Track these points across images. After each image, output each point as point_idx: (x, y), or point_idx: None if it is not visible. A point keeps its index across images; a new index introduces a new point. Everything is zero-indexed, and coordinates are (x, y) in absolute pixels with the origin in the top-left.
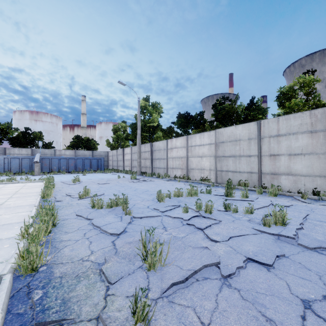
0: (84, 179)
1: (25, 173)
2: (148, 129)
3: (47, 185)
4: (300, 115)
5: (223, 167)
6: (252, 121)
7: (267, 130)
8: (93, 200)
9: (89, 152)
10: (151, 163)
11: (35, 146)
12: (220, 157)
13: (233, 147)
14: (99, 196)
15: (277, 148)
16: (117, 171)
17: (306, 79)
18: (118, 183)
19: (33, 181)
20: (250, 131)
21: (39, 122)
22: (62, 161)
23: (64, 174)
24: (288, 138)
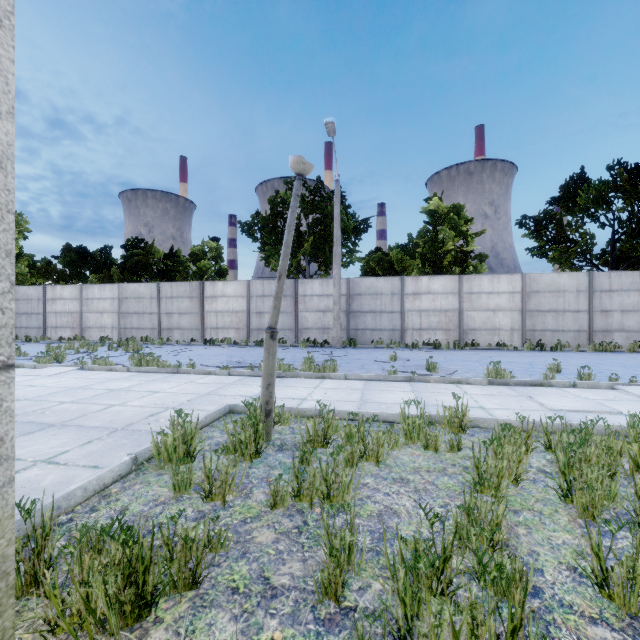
0: None
1: None
2: None
3: None
4: (185, 284)
5: (128, 324)
6: (171, 273)
7: (164, 291)
8: None
9: None
10: None
11: None
12: (124, 313)
13: (137, 305)
14: None
15: (171, 308)
16: None
17: (213, 245)
18: None
19: None
20: (152, 290)
21: None
22: None
23: None
24: (178, 301)
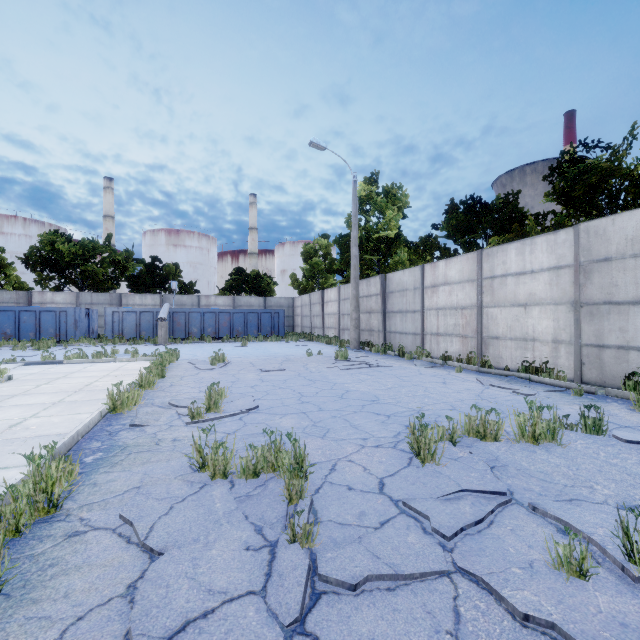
0: (238, 355)
1: (144, 340)
2: (377, 245)
3: (142, 374)
4: None
5: (608, 335)
6: None
7: None
8: (201, 448)
9: (259, 299)
10: (382, 321)
11: (169, 291)
12: (594, 304)
13: None
14: (243, 415)
15: None
16: (309, 338)
17: None
18: (306, 370)
19: (141, 358)
20: None
21: (180, 248)
22: (208, 317)
23: (210, 343)
24: None
